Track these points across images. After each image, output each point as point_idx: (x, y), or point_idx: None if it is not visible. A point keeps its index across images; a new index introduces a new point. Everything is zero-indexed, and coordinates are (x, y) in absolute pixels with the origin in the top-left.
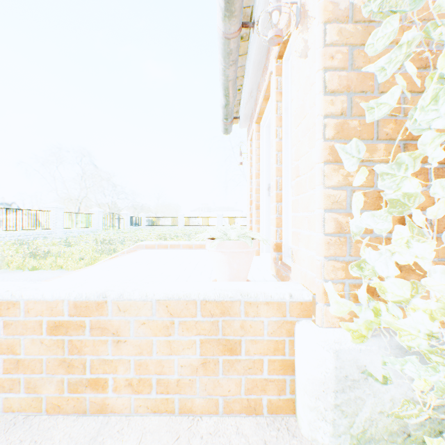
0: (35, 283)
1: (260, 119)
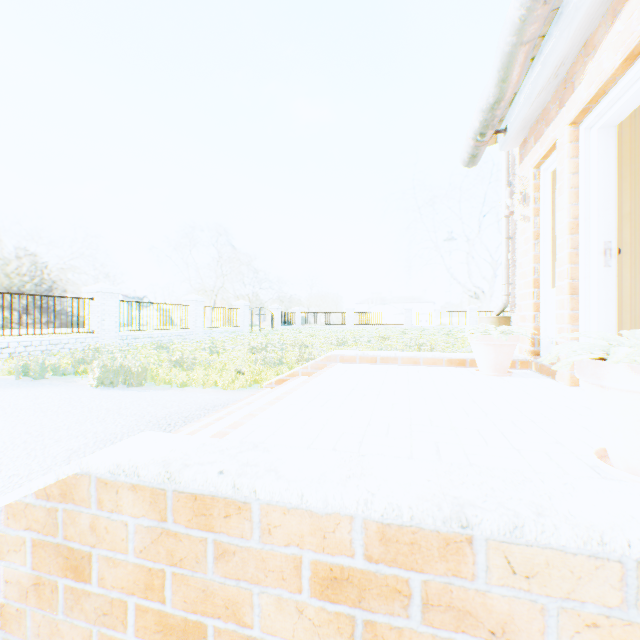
0: (257, 448)
1: (583, 113)
